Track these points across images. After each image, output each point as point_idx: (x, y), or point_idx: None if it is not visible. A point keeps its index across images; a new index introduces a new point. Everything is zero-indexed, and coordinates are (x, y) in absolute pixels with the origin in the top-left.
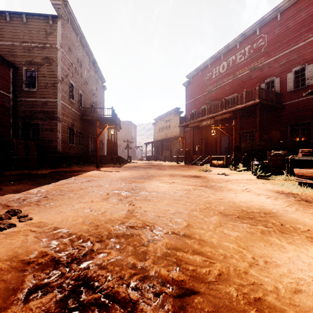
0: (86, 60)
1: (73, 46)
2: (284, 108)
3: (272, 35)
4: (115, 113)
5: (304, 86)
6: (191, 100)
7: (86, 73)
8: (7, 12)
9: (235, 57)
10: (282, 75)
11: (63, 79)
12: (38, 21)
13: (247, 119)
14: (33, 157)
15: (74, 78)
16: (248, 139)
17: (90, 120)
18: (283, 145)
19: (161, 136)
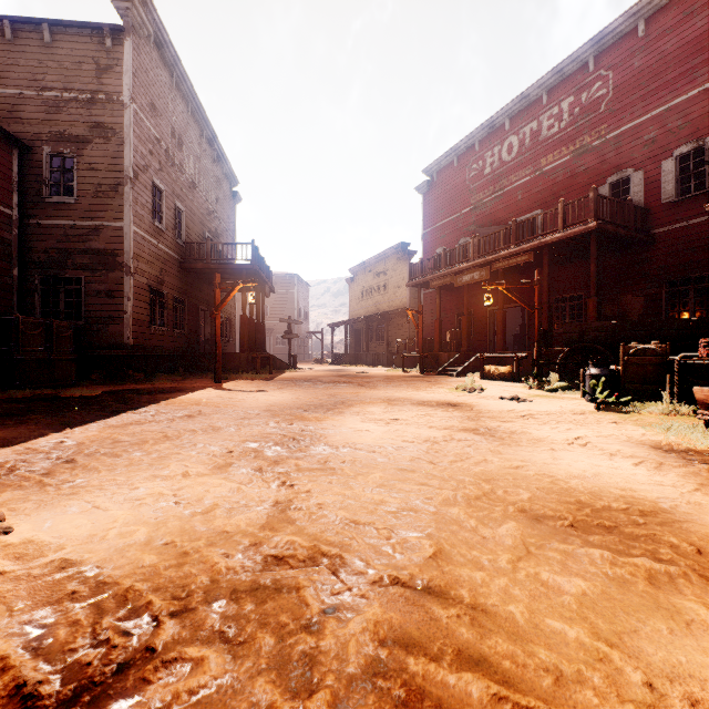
0: (192, 134)
1: (161, 99)
2: (654, 242)
3: (626, 73)
4: (259, 255)
5: (703, 190)
6: (436, 224)
7: (194, 163)
8: (5, 19)
9: (538, 126)
10: (650, 165)
11: (137, 176)
12: (79, 40)
13: (567, 269)
14: (64, 358)
15: (163, 172)
16: (568, 315)
17: (201, 270)
18: (656, 330)
19: (365, 309)
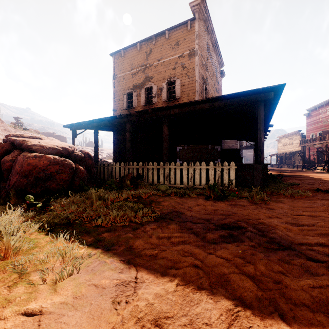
0: None
1: None
2: None
3: None
4: None
5: None
6: (311, 126)
7: None
8: None
9: None
10: None
11: None
12: None
13: None
14: None
15: None
16: None
17: (243, 147)
18: None
19: (284, 150)
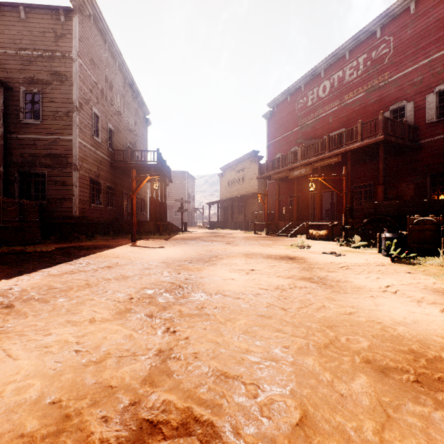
0: (119, 80)
1: (98, 56)
2: (421, 148)
3: (402, 38)
4: (162, 158)
5: None
6: (276, 139)
7: (120, 99)
8: None
9: (343, 74)
10: (418, 98)
11: (82, 106)
12: (43, 17)
13: (362, 167)
14: (32, 225)
15: (99, 104)
16: (363, 197)
17: (124, 168)
18: (428, 207)
19: (230, 193)
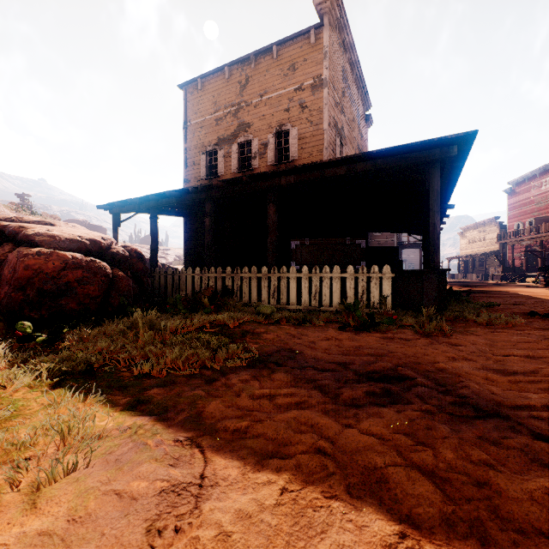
0: None
1: None
2: None
3: None
4: None
5: None
6: (515, 210)
7: None
8: None
9: None
10: None
11: None
12: None
13: None
14: None
15: None
16: None
17: (404, 245)
18: None
19: (471, 250)
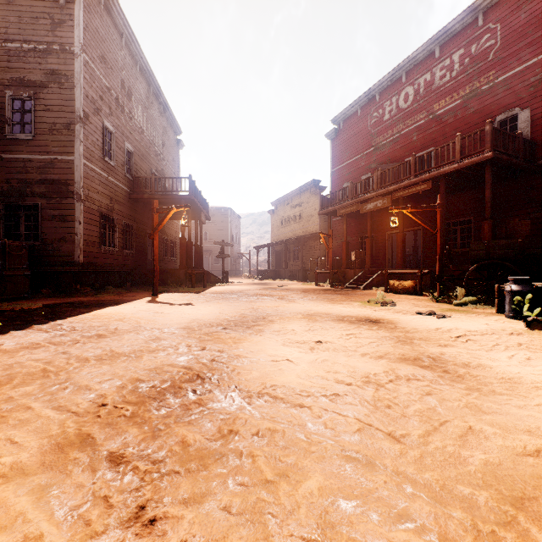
0: (141, 87)
1: (111, 54)
2: (540, 171)
3: (513, 24)
4: (196, 188)
5: None
6: (343, 164)
7: (142, 112)
8: None
9: (431, 76)
10: (537, 104)
11: (88, 117)
12: None
13: (457, 197)
14: (17, 274)
15: (113, 117)
16: (458, 237)
17: (147, 201)
18: None
19: (284, 234)
